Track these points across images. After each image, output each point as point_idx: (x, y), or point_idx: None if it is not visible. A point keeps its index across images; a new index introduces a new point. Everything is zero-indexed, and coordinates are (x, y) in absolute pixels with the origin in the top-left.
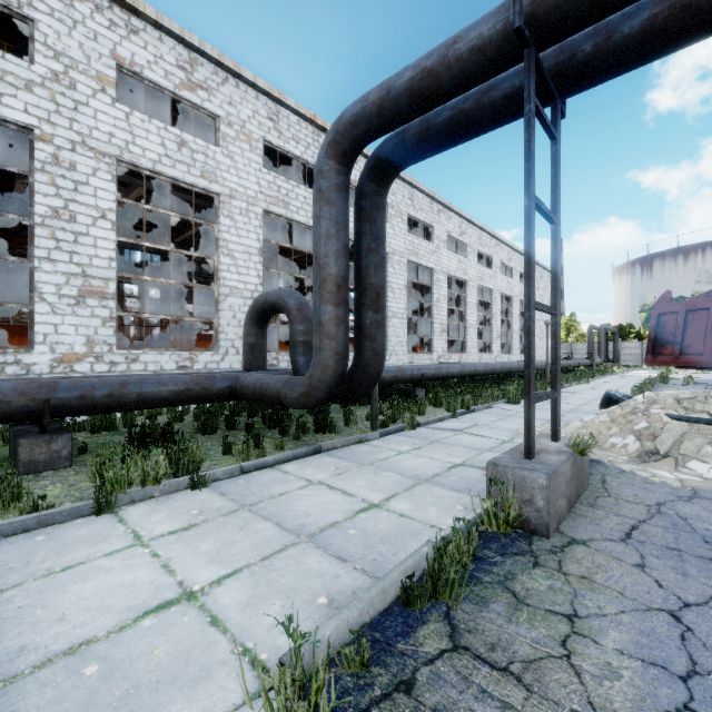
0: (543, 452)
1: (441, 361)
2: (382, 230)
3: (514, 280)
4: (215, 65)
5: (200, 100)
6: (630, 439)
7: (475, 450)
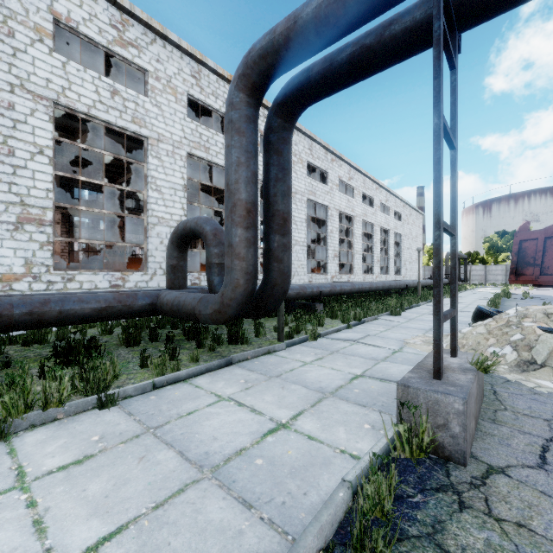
0: (448, 370)
1: (334, 280)
2: (288, 162)
3: (390, 217)
4: (144, 26)
5: (131, 56)
6: (507, 350)
7: (371, 359)
